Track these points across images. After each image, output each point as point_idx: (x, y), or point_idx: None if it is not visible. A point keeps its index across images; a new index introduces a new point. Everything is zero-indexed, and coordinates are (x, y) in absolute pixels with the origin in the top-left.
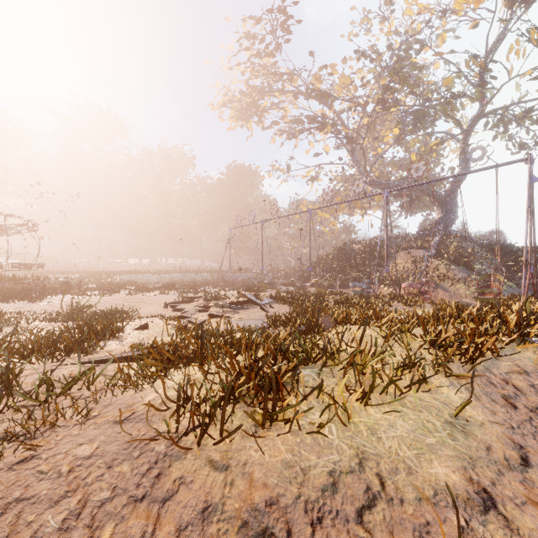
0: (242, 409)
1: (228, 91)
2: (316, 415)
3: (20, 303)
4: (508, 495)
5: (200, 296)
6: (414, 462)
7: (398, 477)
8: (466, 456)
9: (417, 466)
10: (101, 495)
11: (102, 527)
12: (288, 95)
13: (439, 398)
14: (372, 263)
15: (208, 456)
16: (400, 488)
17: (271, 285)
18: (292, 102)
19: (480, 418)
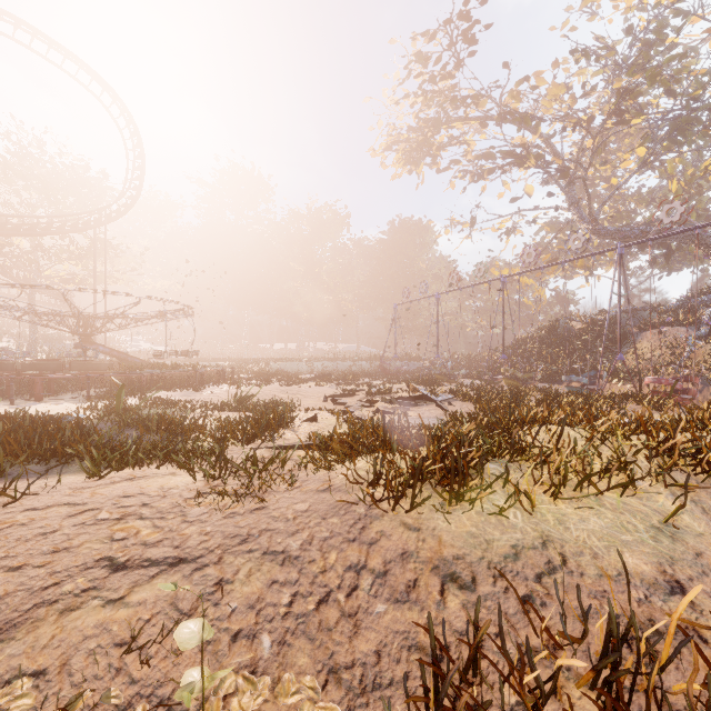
0: (428, 490)
1: (392, 130)
2: (501, 502)
3: (185, 392)
4: (705, 590)
5: (361, 389)
6: (601, 551)
7: (582, 558)
8: (667, 556)
9: (604, 554)
10: (322, 535)
11: (329, 552)
12: (473, 123)
13: (650, 506)
14: (598, 348)
15: (401, 520)
16: (582, 566)
17: (450, 377)
18: (478, 131)
19: (700, 529)
